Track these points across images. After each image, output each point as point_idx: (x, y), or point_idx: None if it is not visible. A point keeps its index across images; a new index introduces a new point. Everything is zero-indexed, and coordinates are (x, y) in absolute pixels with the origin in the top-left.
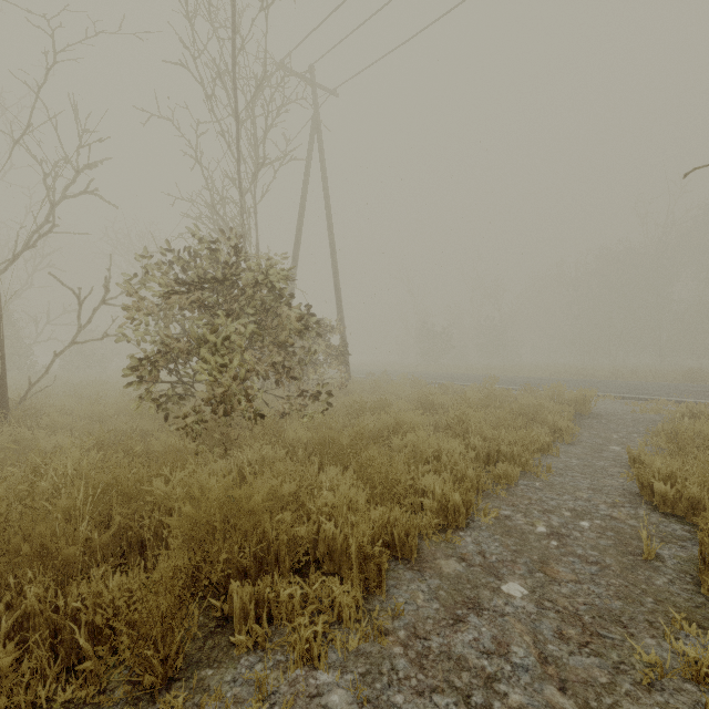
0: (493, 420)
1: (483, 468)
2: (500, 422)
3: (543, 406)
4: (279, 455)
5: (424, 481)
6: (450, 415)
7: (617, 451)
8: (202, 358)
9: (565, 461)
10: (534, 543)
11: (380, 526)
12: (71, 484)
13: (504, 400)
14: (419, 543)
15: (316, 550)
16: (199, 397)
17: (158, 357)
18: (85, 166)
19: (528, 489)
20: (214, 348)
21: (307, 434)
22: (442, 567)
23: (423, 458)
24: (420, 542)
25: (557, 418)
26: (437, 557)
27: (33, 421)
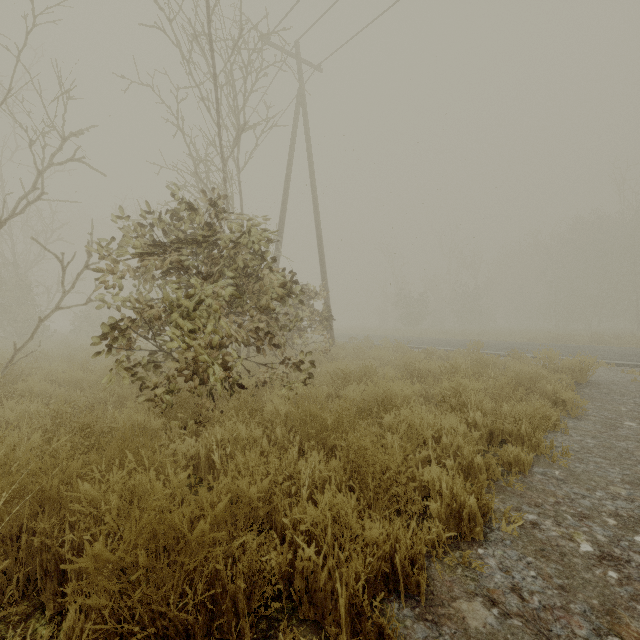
0: (489, 390)
1: (486, 448)
2: (496, 393)
3: (539, 374)
4: (254, 435)
5: (427, 475)
6: (444, 386)
7: (635, 428)
8: (173, 323)
9: (579, 440)
10: (584, 573)
11: (379, 558)
12: (2, 475)
13: (493, 367)
14: (427, 567)
15: (291, 579)
16: (179, 363)
17: (131, 322)
18: (73, 134)
19: (548, 479)
20: (186, 312)
21: (288, 407)
22: (466, 617)
23: (420, 440)
24: (428, 565)
25: (558, 388)
26: (455, 596)
27: (11, 388)
